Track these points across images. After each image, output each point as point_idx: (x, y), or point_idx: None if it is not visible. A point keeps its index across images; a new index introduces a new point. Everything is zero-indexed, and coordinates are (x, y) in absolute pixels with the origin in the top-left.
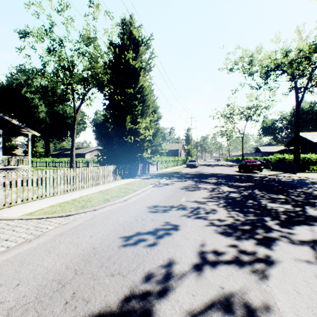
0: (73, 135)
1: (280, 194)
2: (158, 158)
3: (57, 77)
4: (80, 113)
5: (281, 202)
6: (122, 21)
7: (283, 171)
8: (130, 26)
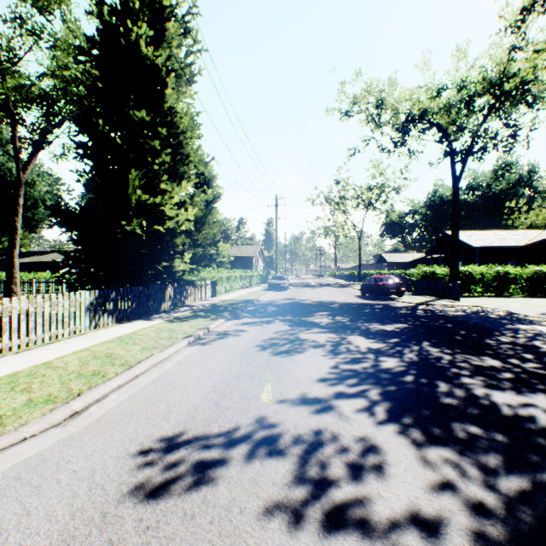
0: (13, 220)
1: (483, 354)
2: (213, 273)
3: None
4: (47, 177)
5: (515, 385)
6: None
7: (436, 295)
8: None
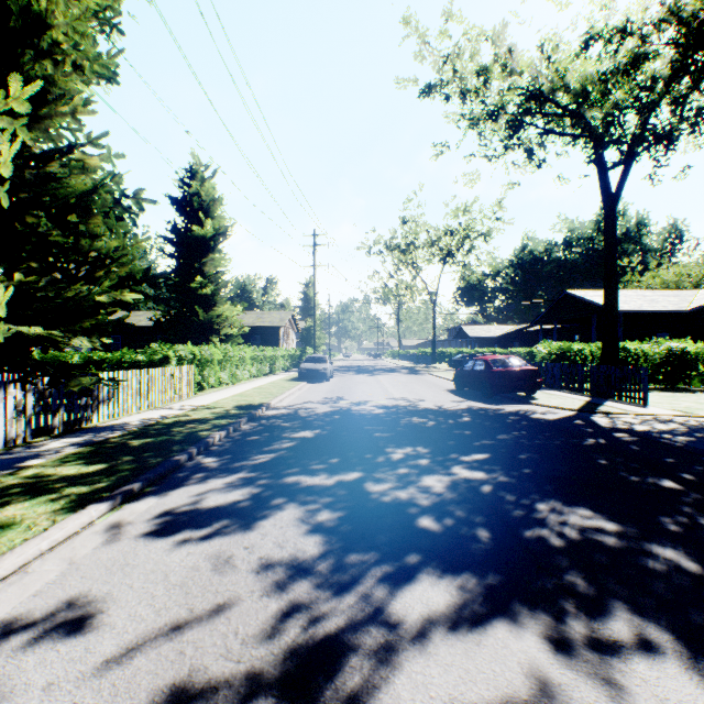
0: None
1: None
2: (186, 351)
3: None
4: None
5: None
6: None
7: (588, 389)
8: None
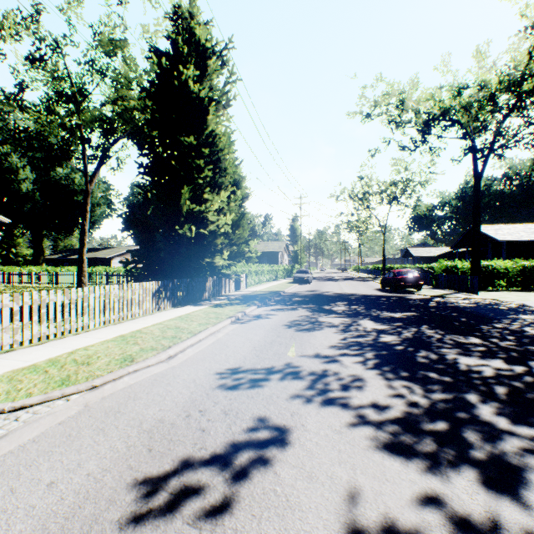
0: (83, 224)
1: (470, 335)
2: (244, 267)
3: (49, 111)
4: (102, 185)
5: (481, 354)
6: (175, 10)
7: (455, 288)
8: (190, 20)
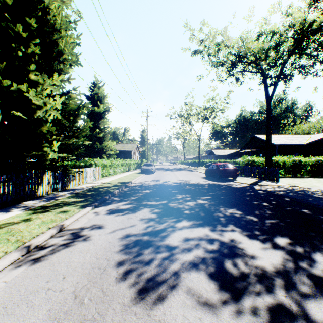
0: None
1: None
2: (98, 161)
3: None
4: None
5: None
6: None
7: (258, 176)
8: None
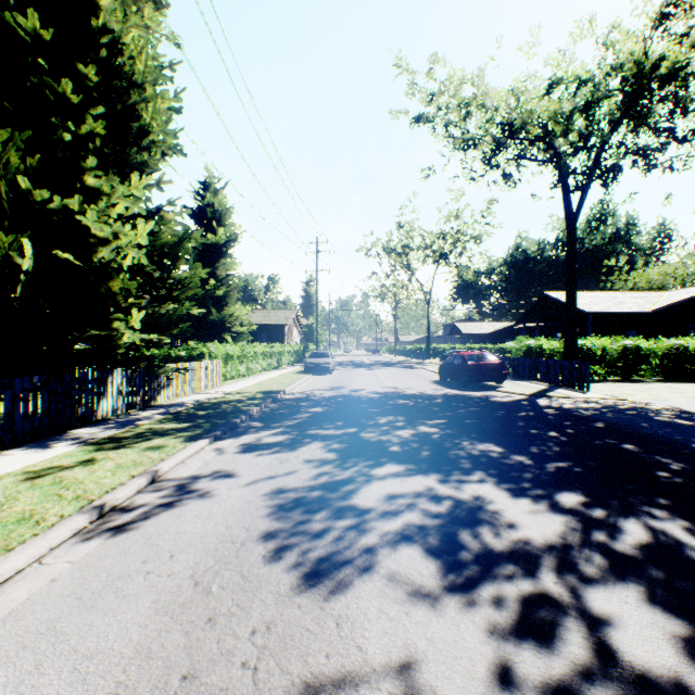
0: None
1: None
2: (215, 348)
3: None
4: None
5: None
6: None
7: (548, 380)
8: None
